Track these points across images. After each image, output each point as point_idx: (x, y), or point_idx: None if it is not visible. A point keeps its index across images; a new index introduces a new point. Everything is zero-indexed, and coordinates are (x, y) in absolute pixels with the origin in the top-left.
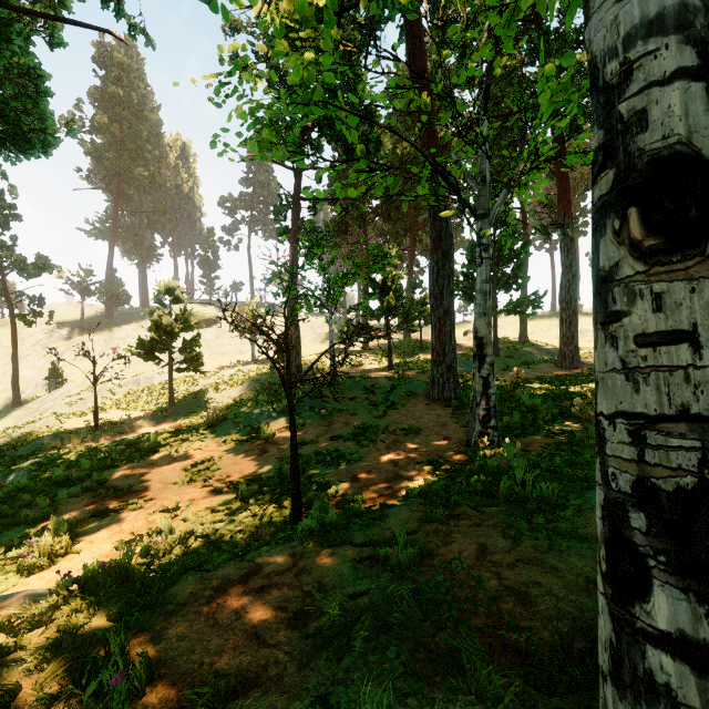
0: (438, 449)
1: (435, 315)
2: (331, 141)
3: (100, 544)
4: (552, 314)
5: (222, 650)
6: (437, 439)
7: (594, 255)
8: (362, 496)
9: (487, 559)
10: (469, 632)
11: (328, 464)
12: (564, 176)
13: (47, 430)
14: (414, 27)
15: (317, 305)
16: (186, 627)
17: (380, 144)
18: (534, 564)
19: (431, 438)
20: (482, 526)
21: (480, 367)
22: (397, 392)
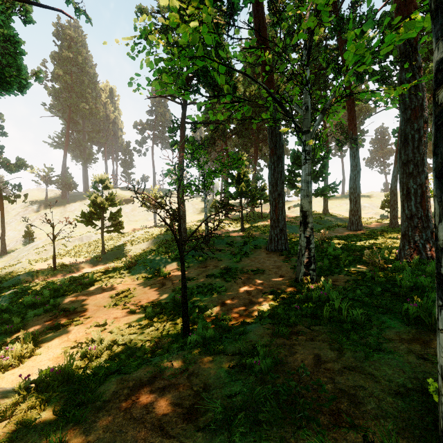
0: (276, 283)
1: (272, 196)
2: (205, 86)
3: (53, 349)
4: (342, 196)
5: (135, 441)
6: (275, 276)
7: (439, 145)
8: (229, 316)
9: (322, 367)
10: (318, 428)
11: (205, 294)
12: (352, 109)
13: (22, 270)
14: (259, 12)
15: (196, 190)
16: (110, 421)
17: (236, 88)
18: (356, 371)
19: (271, 276)
20: (314, 341)
21: (304, 230)
22: (248, 246)
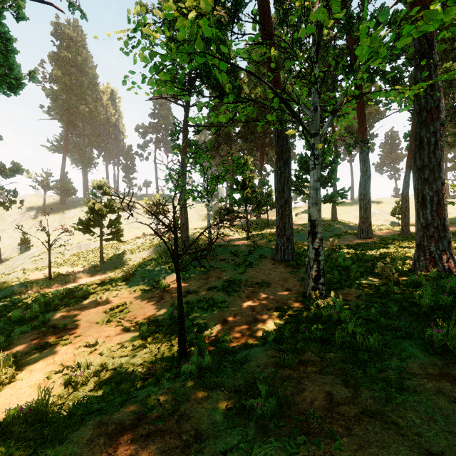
0: (283, 298)
1: (279, 203)
2: (209, 87)
3: (36, 373)
4: (351, 202)
5: None
6: (281, 290)
7: None
8: (230, 337)
9: (336, 411)
10: None
11: (206, 309)
12: (362, 112)
13: (16, 280)
14: (265, 8)
15: (199, 196)
16: None
17: (241, 90)
18: (377, 418)
19: (277, 289)
20: (326, 373)
21: (313, 241)
22: (253, 255)
